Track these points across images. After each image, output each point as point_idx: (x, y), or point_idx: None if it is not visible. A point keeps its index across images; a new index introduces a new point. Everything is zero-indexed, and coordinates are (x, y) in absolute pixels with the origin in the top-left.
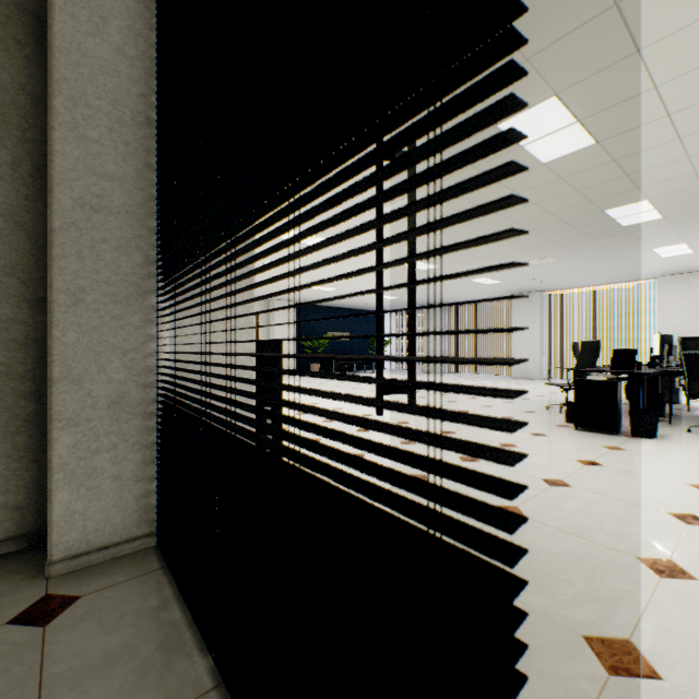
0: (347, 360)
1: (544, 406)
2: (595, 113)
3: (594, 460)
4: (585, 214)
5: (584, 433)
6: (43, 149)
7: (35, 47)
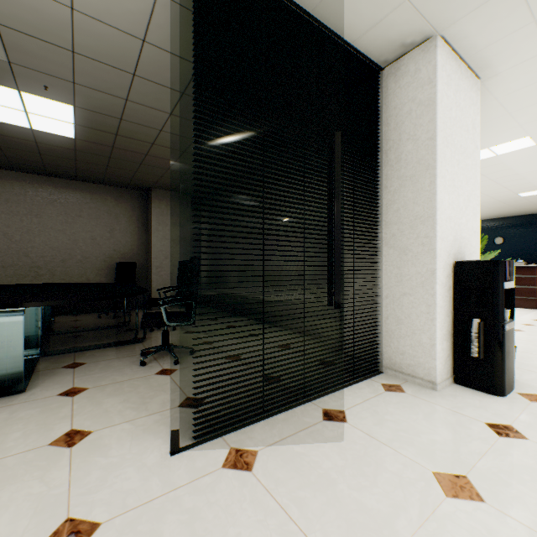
0: None
1: None
2: None
3: None
4: None
5: None
6: None
7: None
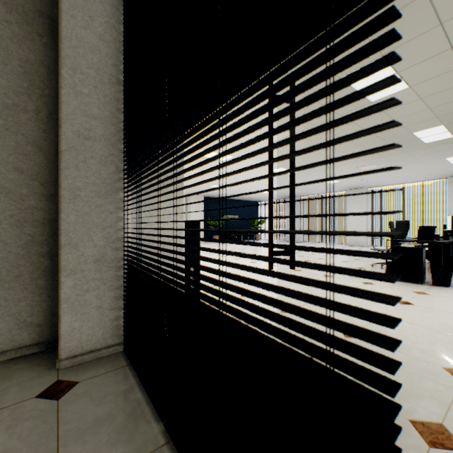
0: (237, 233)
1: (370, 264)
2: (409, 67)
3: (407, 301)
4: (399, 135)
5: (399, 282)
6: (53, 101)
7: (49, 37)
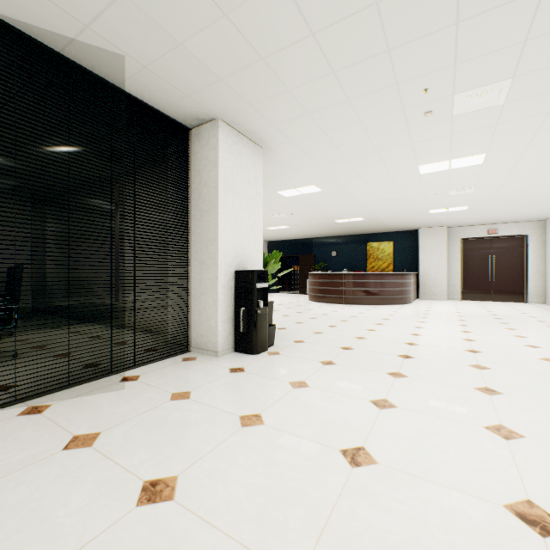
0: None
1: None
2: None
3: None
4: None
5: None
6: None
7: None
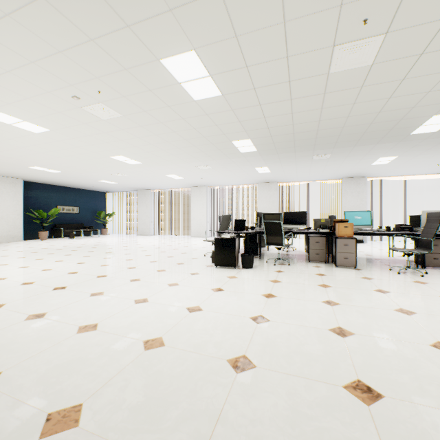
0: (77, 228)
1: (204, 254)
2: (219, 73)
3: (221, 287)
4: (223, 141)
5: (220, 269)
6: None
7: None
